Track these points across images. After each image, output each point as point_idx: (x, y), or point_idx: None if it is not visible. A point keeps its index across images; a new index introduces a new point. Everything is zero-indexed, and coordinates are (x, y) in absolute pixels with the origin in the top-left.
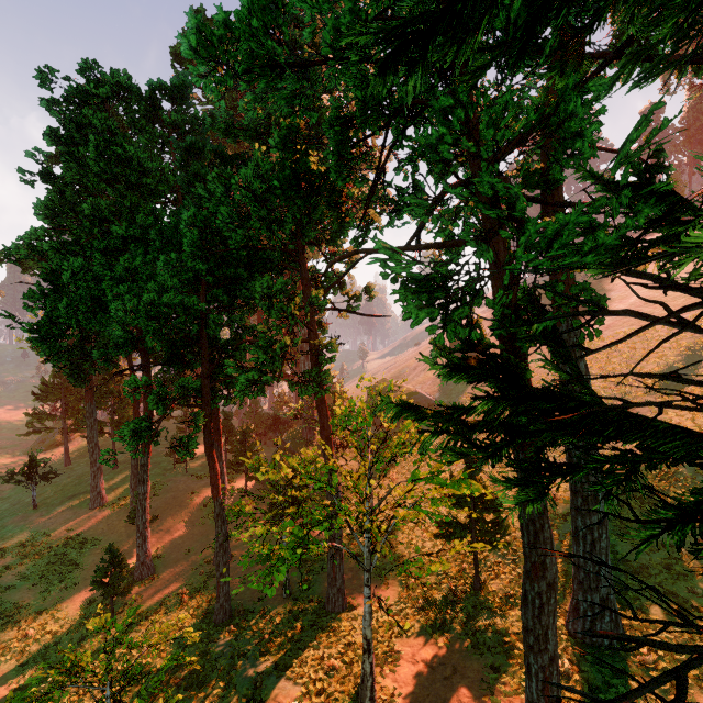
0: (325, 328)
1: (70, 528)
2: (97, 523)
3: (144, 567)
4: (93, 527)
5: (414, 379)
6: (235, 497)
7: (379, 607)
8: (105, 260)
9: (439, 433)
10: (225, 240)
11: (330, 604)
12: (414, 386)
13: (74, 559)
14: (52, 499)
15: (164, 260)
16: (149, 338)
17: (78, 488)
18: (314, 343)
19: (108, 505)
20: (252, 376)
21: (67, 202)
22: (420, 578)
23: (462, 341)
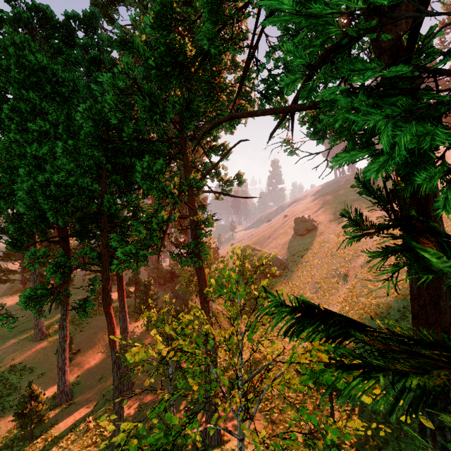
0: (204, 208)
1: (16, 358)
2: (36, 353)
3: (63, 394)
4: (33, 357)
5: (269, 245)
6: (139, 333)
7: (248, 442)
8: (19, 150)
9: (378, 372)
10: (122, 135)
11: (207, 438)
12: (269, 249)
13: (13, 384)
14: (8, 332)
15: (62, 147)
16: (51, 215)
17: (28, 324)
18: (193, 219)
19: (46, 339)
20: (129, 250)
21: (1, 108)
22: (281, 413)
23: (389, 213)
